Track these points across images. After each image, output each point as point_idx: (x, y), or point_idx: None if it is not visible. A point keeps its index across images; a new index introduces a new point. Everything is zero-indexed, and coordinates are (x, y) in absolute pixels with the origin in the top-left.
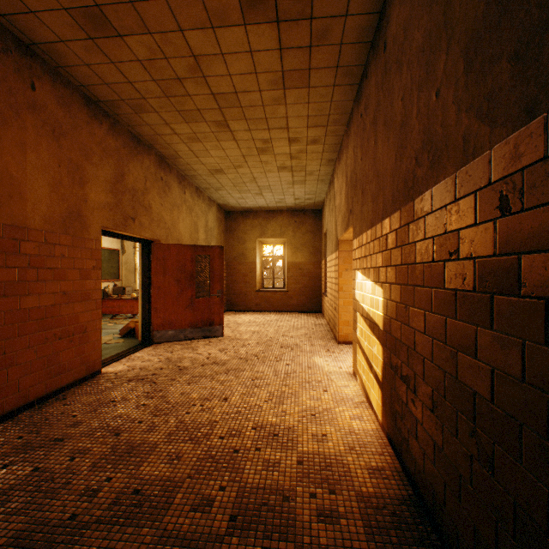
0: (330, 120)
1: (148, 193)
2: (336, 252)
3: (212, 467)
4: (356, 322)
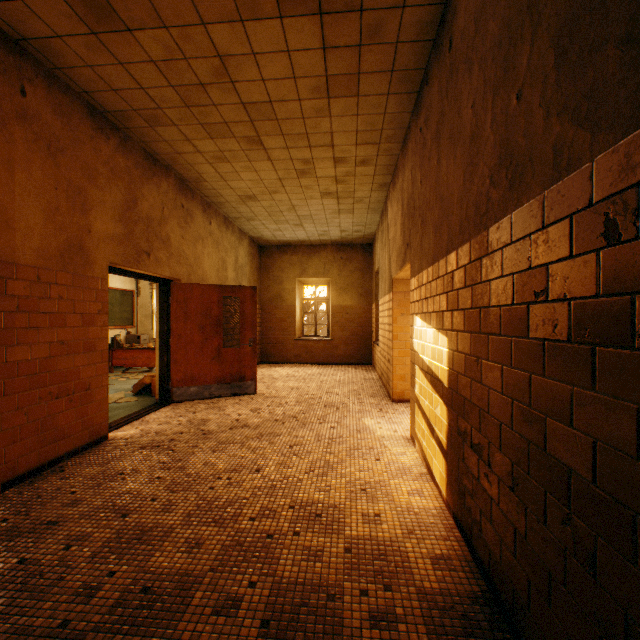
0: (383, 136)
1: (166, 223)
2: (390, 294)
3: (240, 557)
4: (414, 377)
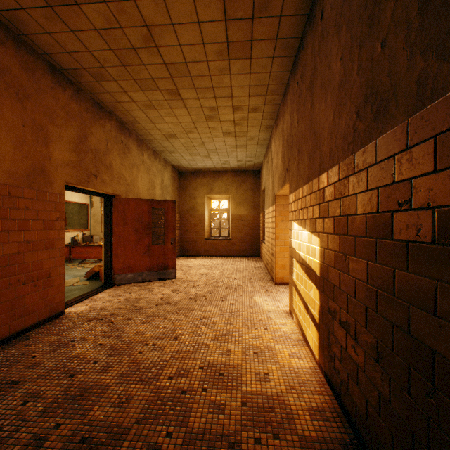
0: (269, 90)
1: (110, 153)
2: (273, 206)
3: (160, 411)
4: (292, 267)
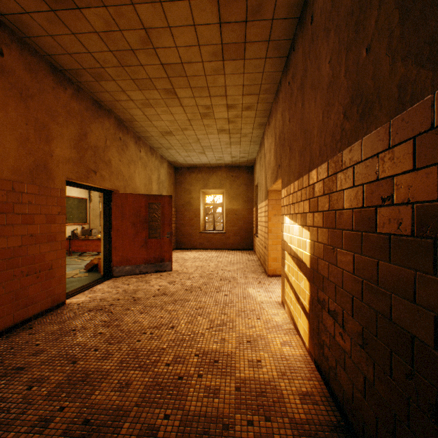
0: (262, 89)
1: (108, 150)
2: (266, 200)
3: (158, 395)
4: (284, 260)
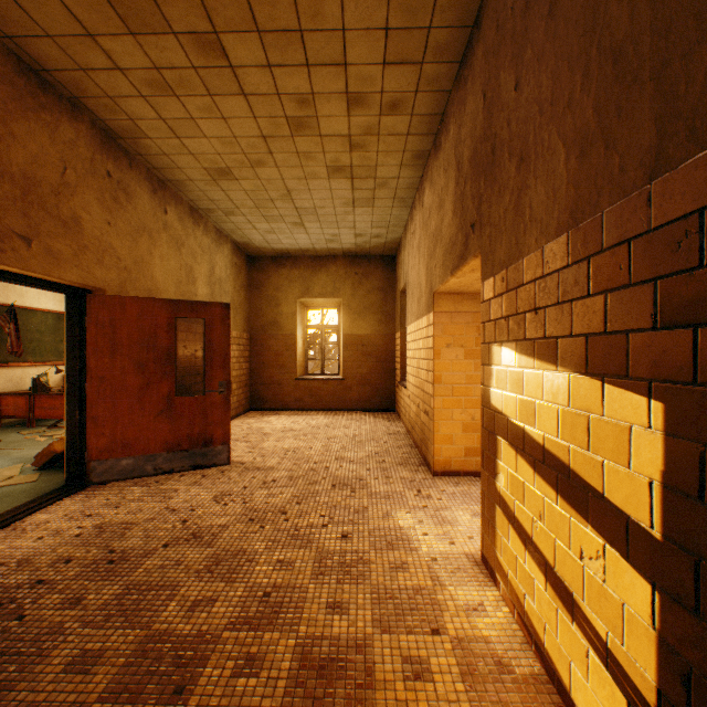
0: (430, 45)
1: (72, 194)
2: (429, 315)
3: None
4: (494, 458)
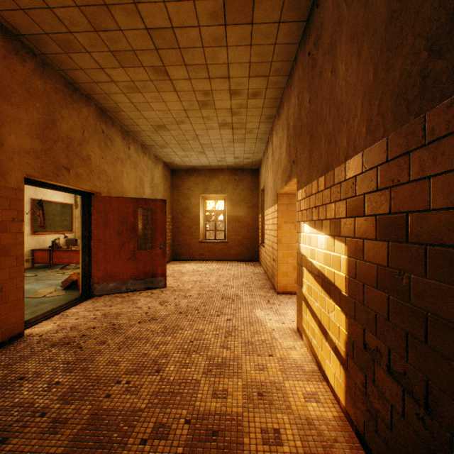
0: (272, 69)
1: (87, 144)
2: (275, 205)
3: None
4: (301, 278)
